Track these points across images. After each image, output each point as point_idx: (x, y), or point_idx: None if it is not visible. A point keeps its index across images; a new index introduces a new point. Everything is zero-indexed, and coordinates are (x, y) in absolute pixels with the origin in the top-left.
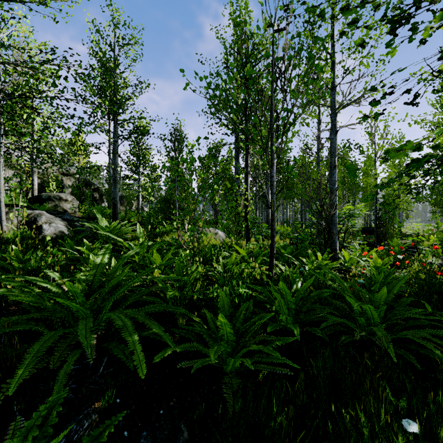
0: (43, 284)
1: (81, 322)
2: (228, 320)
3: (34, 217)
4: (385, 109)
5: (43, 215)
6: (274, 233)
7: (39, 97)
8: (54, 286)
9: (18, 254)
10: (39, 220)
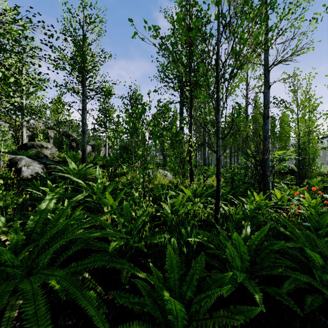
0: None
1: None
2: (177, 286)
3: (15, 161)
4: None
5: (23, 159)
6: (220, 177)
7: None
8: None
9: None
10: (19, 163)
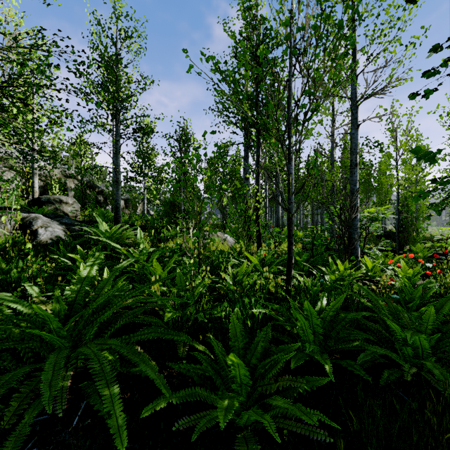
0: (12, 305)
1: (50, 358)
2: (241, 354)
3: (29, 221)
4: (440, 84)
5: (39, 219)
6: (292, 240)
7: (23, 84)
8: (25, 306)
9: (0, 263)
10: (35, 224)
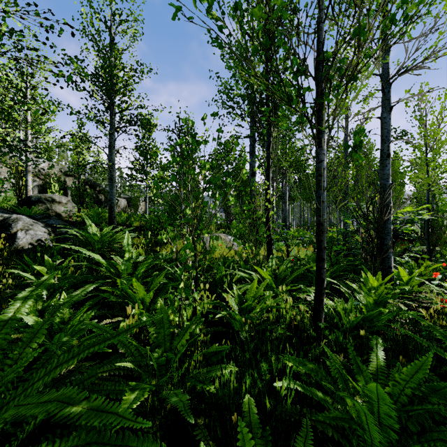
0: None
1: None
2: None
3: (8, 223)
4: None
5: (20, 220)
6: (323, 254)
7: None
8: None
9: None
10: (14, 226)
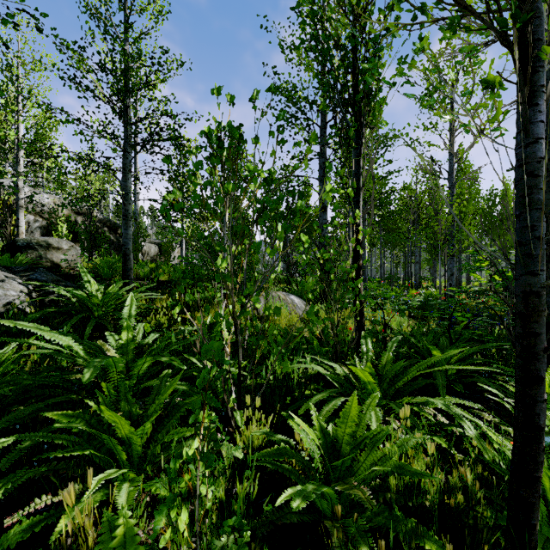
0: None
1: None
2: None
3: None
4: None
5: None
6: (541, 367)
7: None
8: None
9: None
10: None
